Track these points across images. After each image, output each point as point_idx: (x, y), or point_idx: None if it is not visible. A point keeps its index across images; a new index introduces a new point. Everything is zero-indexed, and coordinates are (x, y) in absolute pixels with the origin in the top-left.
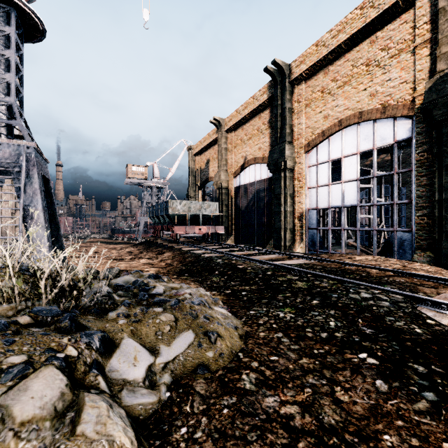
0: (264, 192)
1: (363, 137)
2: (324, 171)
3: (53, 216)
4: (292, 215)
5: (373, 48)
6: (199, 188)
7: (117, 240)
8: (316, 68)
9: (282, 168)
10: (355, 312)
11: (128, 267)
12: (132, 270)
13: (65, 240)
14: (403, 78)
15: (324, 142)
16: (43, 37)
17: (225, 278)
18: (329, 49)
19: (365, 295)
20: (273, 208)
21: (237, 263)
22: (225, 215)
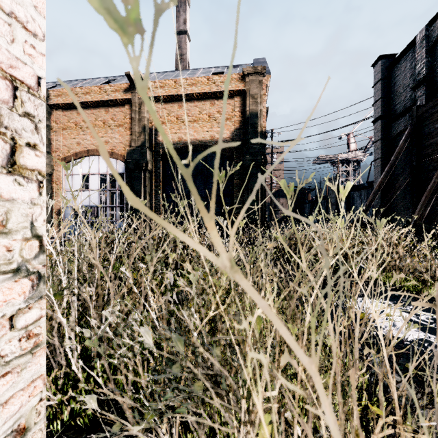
0: None
1: (102, 165)
2: (77, 181)
3: None
4: (50, 211)
5: (107, 115)
6: None
7: None
8: (71, 106)
9: None
10: None
11: None
12: None
13: None
14: (121, 140)
15: (77, 160)
16: None
17: None
18: (80, 100)
19: None
20: None
21: None
22: None
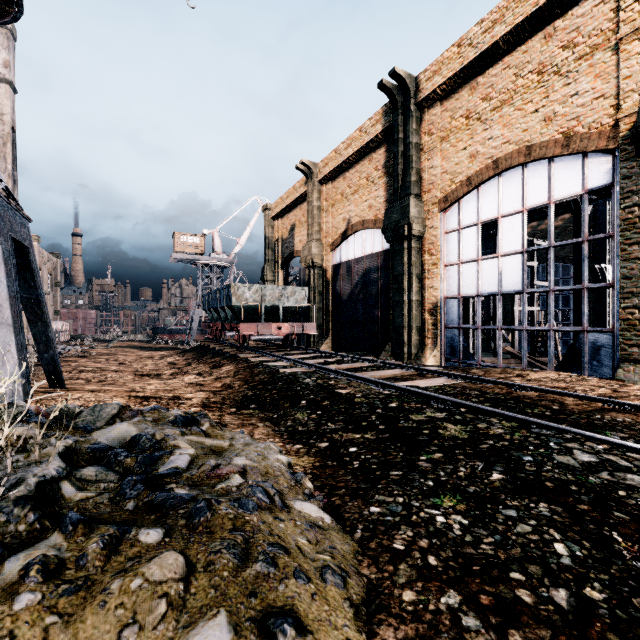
0: (378, 273)
1: (533, 185)
2: (470, 240)
3: (39, 308)
4: (420, 307)
5: (549, 46)
6: (279, 267)
7: (158, 344)
8: (458, 80)
9: (405, 235)
10: (593, 508)
11: (159, 391)
12: (164, 397)
13: (80, 344)
14: (599, 90)
15: (470, 194)
16: (18, 13)
17: (317, 415)
18: (479, 50)
19: (584, 456)
20: (391, 296)
21: (338, 385)
22: (317, 308)
